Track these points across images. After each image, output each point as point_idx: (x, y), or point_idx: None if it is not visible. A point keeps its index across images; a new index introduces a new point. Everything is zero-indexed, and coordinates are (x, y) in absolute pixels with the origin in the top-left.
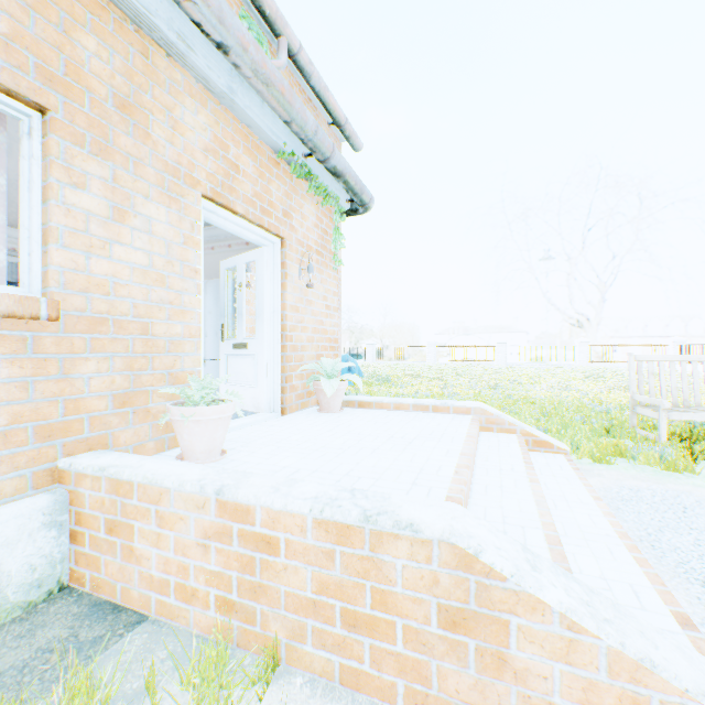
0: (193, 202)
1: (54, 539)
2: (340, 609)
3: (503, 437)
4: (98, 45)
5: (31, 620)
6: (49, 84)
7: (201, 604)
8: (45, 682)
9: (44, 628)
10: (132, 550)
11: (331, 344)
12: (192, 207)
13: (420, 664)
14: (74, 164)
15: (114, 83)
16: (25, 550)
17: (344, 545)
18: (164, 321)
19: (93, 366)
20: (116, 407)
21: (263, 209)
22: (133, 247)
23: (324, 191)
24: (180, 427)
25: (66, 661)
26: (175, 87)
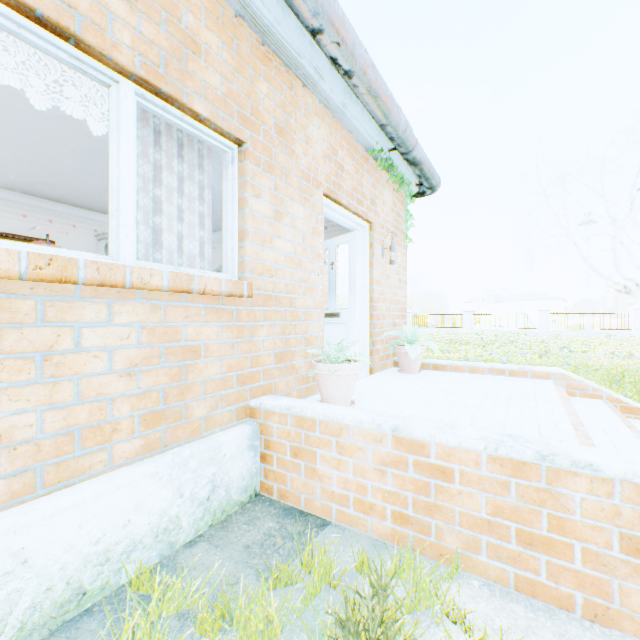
0: (317, 200)
1: (252, 458)
2: (515, 530)
3: (589, 402)
4: (267, 89)
5: (247, 514)
6: (243, 124)
7: (377, 515)
8: (282, 555)
9: (259, 520)
10: (314, 470)
11: (401, 313)
12: (316, 204)
13: (599, 581)
14: (255, 181)
15: (275, 115)
16: (239, 463)
17: (518, 478)
18: (300, 296)
19: (265, 331)
20: (276, 362)
21: (358, 200)
22: (284, 239)
23: (400, 178)
24: (324, 380)
25: (288, 544)
26: (307, 110)
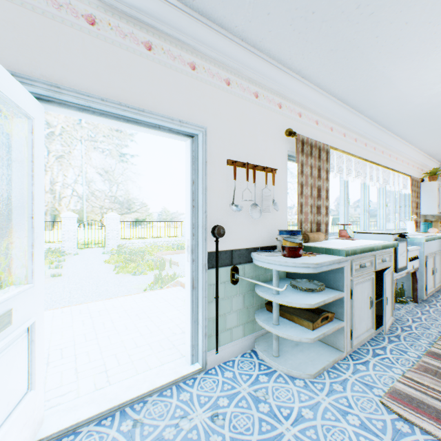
0: None
1: None
2: None
3: None
4: None
5: None
6: None
7: None
8: None
9: None
10: None
11: None
12: None
13: None
14: None
15: None
16: None
17: None
18: None
19: None
20: None
21: None
22: None
23: None
24: None
25: None
26: None
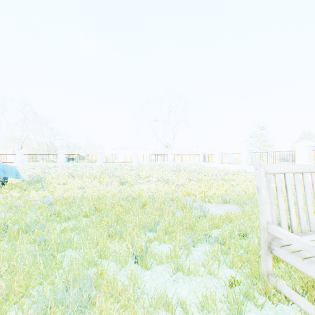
0: None
1: None
2: None
3: None
4: None
5: None
6: None
7: None
8: None
9: None
10: None
11: None
12: None
13: None
14: None
15: None
16: None
17: None
18: None
19: None
20: None
21: None
22: None
23: None
24: None
25: None
26: None
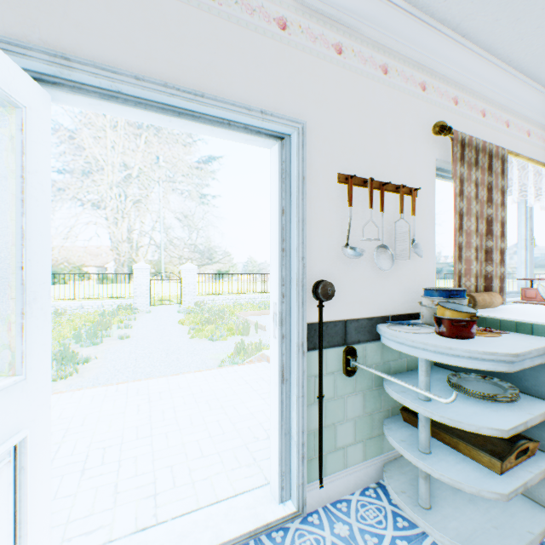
0: None
1: None
2: None
3: None
4: None
5: None
6: None
7: None
8: None
9: None
10: None
11: None
12: None
13: None
14: None
15: None
16: None
17: None
18: None
19: None
20: None
21: None
22: None
23: None
24: None
25: None
26: None
